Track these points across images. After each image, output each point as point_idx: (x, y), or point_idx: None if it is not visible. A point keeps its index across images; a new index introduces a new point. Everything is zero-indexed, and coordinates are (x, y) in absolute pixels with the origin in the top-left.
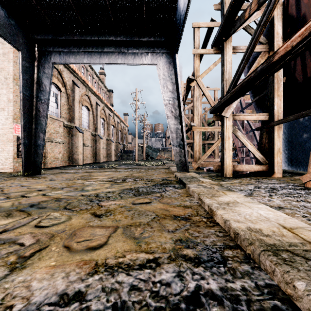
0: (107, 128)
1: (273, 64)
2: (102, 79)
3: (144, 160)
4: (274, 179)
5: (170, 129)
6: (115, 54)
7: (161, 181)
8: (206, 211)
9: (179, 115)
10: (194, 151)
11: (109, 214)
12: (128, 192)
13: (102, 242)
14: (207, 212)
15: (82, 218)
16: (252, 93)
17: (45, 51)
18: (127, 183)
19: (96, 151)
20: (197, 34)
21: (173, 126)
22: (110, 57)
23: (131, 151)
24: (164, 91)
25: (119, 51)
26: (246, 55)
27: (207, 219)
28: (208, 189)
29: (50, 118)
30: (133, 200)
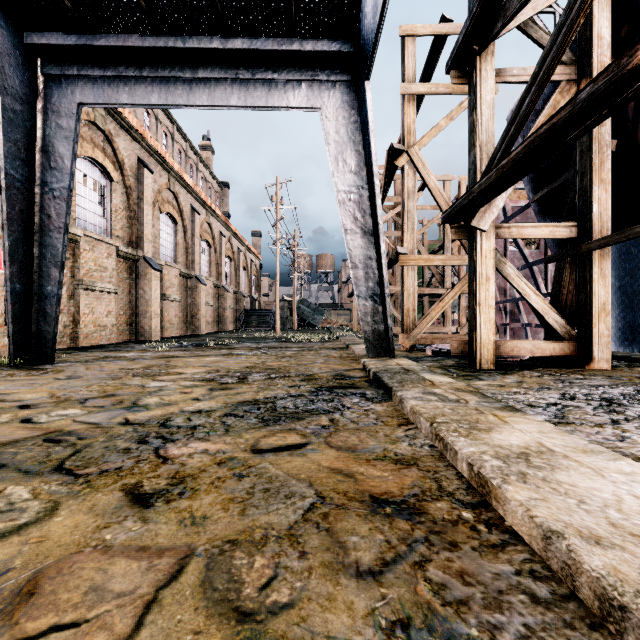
0: (216, 262)
1: (630, 75)
2: (207, 161)
3: (295, 329)
4: (596, 373)
5: (351, 258)
6: (224, 83)
7: (331, 380)
8: (462, 477)
9: (371, 228)
10: (403, 310)
11: (177, 492)
12: (246, 413)
13: (112, 639)
14: (466, 483)
15: (89, 511)
16: (532, 181)
17: (62, 76)
18: (248, 387)
19: (191, 310)
20: (409, 51)
21: (358, 252)
22: (213, 90)
23: (268, 311)
24: (337, 171)
25: (233, 76)
26: (541, 71)
27: (474, 514)
28: (453, 406)
29: (87, 238)
30: (256, 440)
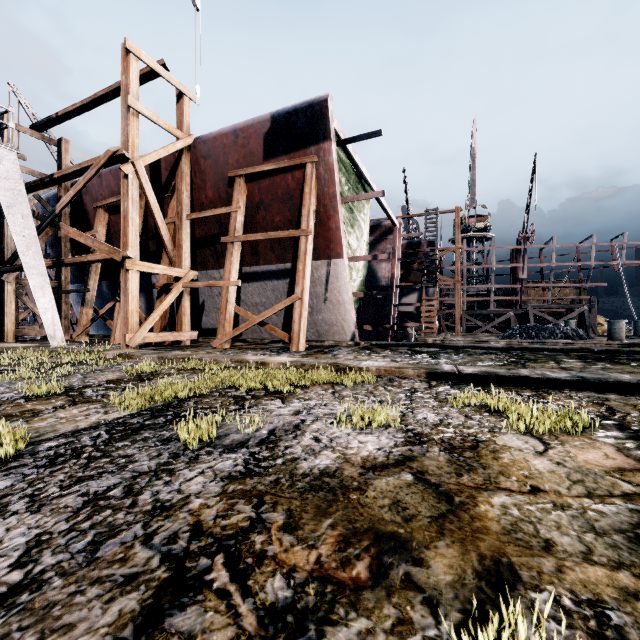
0: None
1: None
2: None
3: None
4: None
5: None
6: None
7: None
8: None
9: None
10: None
11: None
12: None
13: None
14: None
15: None
16: (51, 245)
17: None
18: None
19: None
20: None
21: None
22: None
23: None
24: None
25: None
26: None
27: None
28: None
29: None
30: None
